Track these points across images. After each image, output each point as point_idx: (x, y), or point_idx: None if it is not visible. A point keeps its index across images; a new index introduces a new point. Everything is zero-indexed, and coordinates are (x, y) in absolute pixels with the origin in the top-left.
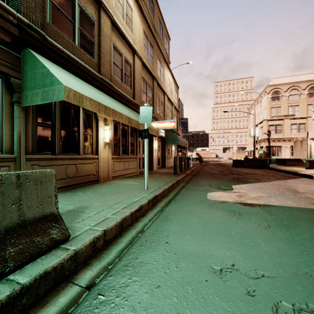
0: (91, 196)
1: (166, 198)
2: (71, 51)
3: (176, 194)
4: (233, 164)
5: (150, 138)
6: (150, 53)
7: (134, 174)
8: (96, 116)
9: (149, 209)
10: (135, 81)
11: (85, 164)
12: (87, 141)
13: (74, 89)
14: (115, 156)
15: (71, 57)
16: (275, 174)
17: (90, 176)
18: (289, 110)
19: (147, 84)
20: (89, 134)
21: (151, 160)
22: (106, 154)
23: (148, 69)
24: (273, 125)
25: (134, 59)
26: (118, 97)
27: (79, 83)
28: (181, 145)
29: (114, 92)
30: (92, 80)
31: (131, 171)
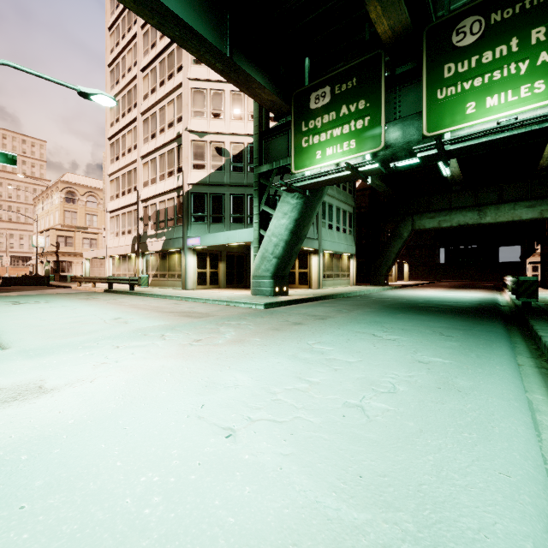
0: None
1: None
2: None
3: None
4: (3, 282)
5: None
6: None
7: None
8: None
9: None
10: None
11: None
12: None
13: None
14: None
15: None
16: (46, 288)
17: None
18: (87, 218)
19: None
20: None
21: None
22: None
23: None
24: (63, 236)
25: None
26: None
27: None
28: None
29: None
30: None
31: None
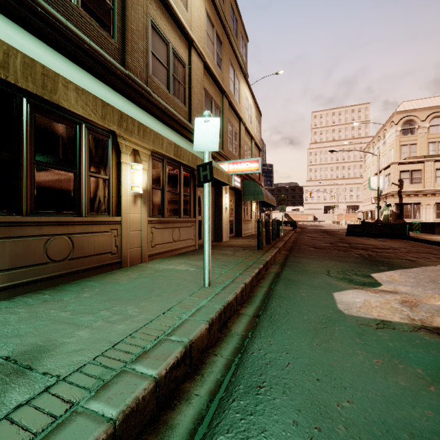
0: (85, 305)
1: (248, 307)
2: (60, 11)
3: (267, 294)
4: (347, 231)
5: (217, 189)
6: (217, 51)
7: (190, 249)
8: (117, 145)
9: (212, 342)
10: (192, 93)
11: (92, 234)
12: (97, 189)
13: (31, 55)
14: (154, 219)
15: (58, 19)
16: (430, 250)
17: (102, 257)
18: (430, 148)
19: (212, 101)
20: (101, 176)
21: (220, 225)
22: (138, 214)
23: (215, 77)
24: (406, 171)
25: (190, 55)
26: (160, 115)
27: (66, 64)
28: (266, 203)
29: (151, 105)
30: (106, 74)
31: (184, 244)
